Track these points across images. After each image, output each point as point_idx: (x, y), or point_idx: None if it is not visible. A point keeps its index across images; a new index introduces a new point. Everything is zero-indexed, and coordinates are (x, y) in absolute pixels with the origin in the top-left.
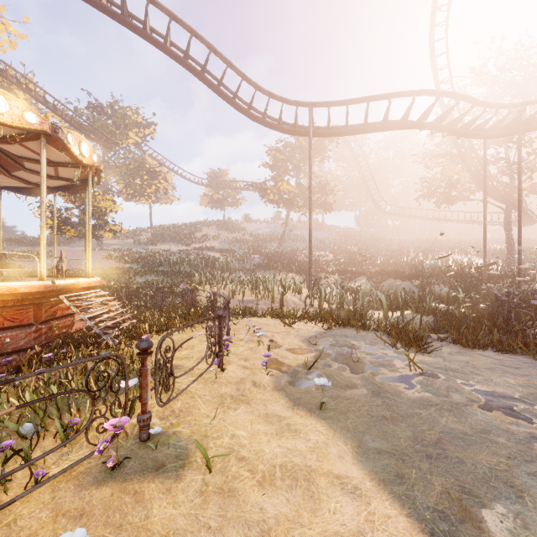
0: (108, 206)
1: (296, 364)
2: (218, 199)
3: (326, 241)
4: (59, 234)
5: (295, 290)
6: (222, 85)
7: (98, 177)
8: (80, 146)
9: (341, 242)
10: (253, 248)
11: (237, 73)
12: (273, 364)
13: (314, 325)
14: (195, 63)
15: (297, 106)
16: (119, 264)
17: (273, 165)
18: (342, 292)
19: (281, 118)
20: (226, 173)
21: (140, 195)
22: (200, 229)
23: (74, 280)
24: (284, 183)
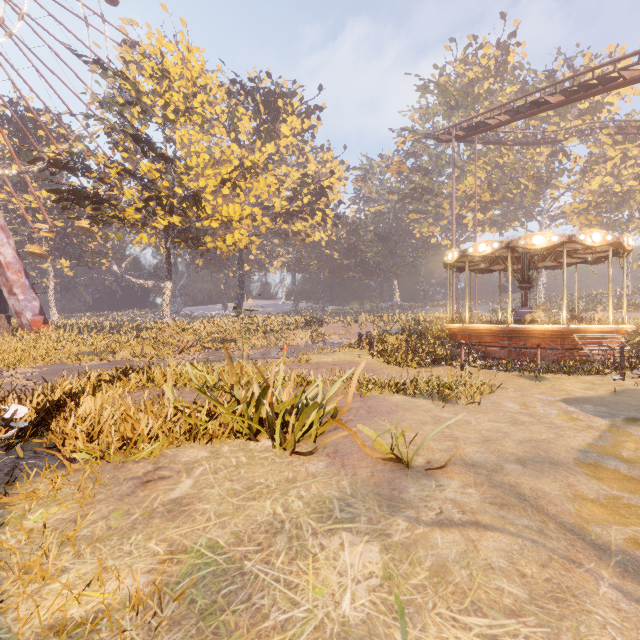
0: None
1: None
2: None
3: None
4: None
5: None
6: None
7: (621, 246)
8: (591, 237)
9: None
10: None
11: None
12: None
13: None
14: None
15: None
16: None
17: None
18: None
19: None
20: None
21: None
22: None
23: (586, 326)
24: None
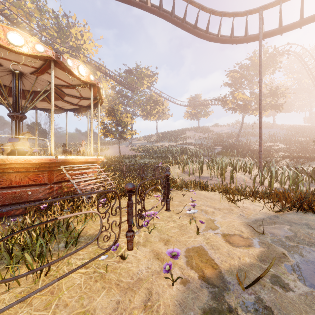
0: (129, 121)
1: (228, 266)
2: (194, 113)
3: (277, 135)
4: (106, 137)
5: (245, 170)
6: (187, 23)
7: (99, 92)
8: (78, 68)
9: (291, 134)
10: (217, 142)
11: (196, 6)
12: (195, 257)
13: (262, 204)
14: (168, 14)
15: (247, 14)
16: (136, 153)
17: (231, 84)
18: (297, 173)
19: (233, 32)
20: (199, 96)
21: (150, 115)
22: (183, 132)
23: (74, 157)
24: (240, 93)
